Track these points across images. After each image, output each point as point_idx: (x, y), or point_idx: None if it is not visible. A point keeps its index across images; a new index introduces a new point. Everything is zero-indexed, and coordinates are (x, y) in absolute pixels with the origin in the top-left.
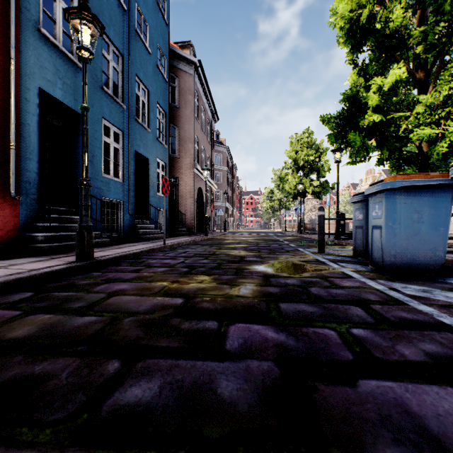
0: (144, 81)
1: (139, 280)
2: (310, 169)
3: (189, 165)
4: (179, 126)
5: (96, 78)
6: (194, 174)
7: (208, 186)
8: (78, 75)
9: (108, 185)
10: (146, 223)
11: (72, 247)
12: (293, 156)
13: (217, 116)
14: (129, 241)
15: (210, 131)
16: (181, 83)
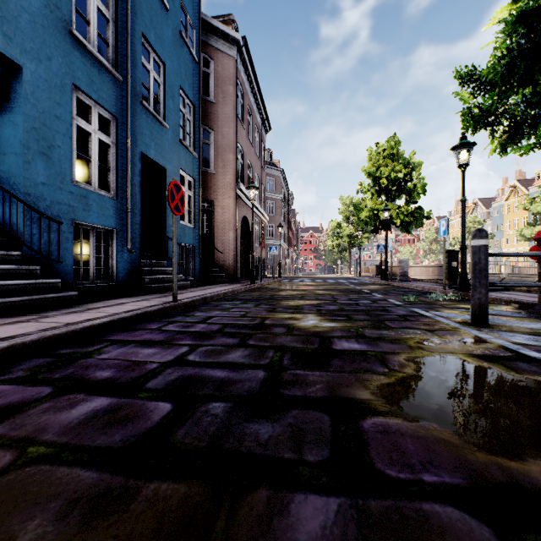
0: (156, 49)
1: None
2: (397, 191)
3: (229, 185)
4: (215, 129)
5: (58, 12)
6: (236, 197)
7: (257, 216)
8: None
9: (86, 201)
10: (160, 265)
11: None
12: (373, 174)
13: (269, 124)
14: (127, 294)
15: (259, 143)
16: (218, 68)
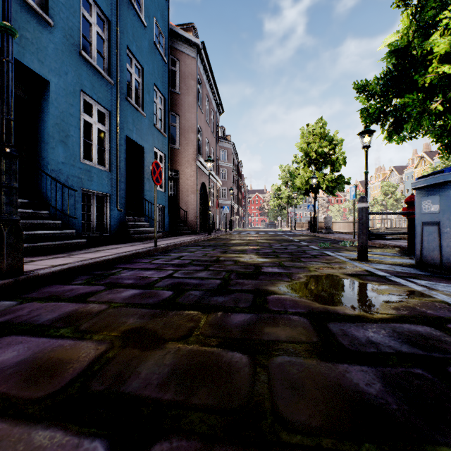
0: (137, 57)
1: (64, 328)
2: (323, 162)
3: (191, 158)
4: (180, 114)
5: (72, 39)
6: (196, 167)
7: (212, 182)
8: (44, 30)
9: (89, 174)
10: (140, 220)
11: (26, 251)
12: (304, 149)
13: (222, 107)
14: (117, 242)
15: (215, 123)
16: (182, 66)
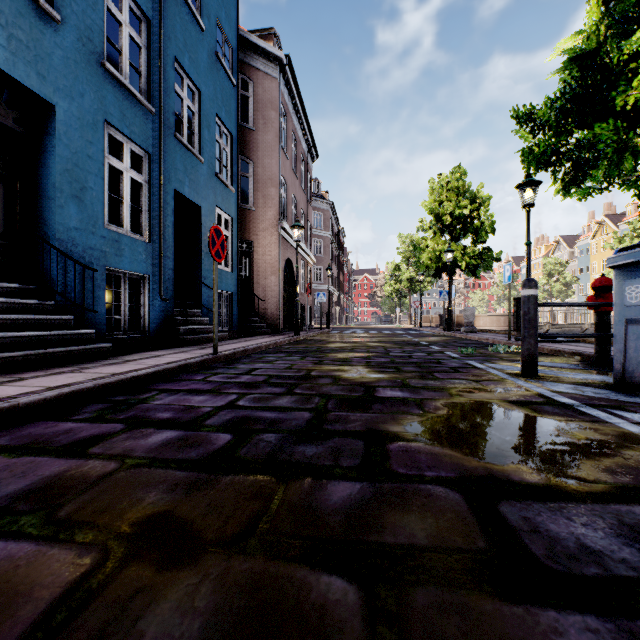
0: (191, 74)
1: (29, 513)
2: (462, 229)
3: (271, 223)
4: (255, 159)
5: (91, 45)
6: (279, 237)
7: (302, 258)
8: (47, 29)
9: (118, 246)
10: (195, 314)
11: (14, 362)
12: (435, 210)
13: (316, 151)
14: (160, 346)
15: (305, 173)
16: (258, 90)
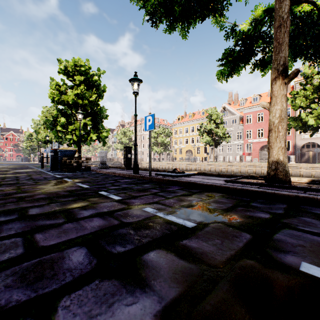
0: None
1: None
2: None
3: None
4: None
5: None
6: None
7: None
8: None
9: None
10: None
11: None
12: (44, 119)
13: None
14: None
15: None
16: None
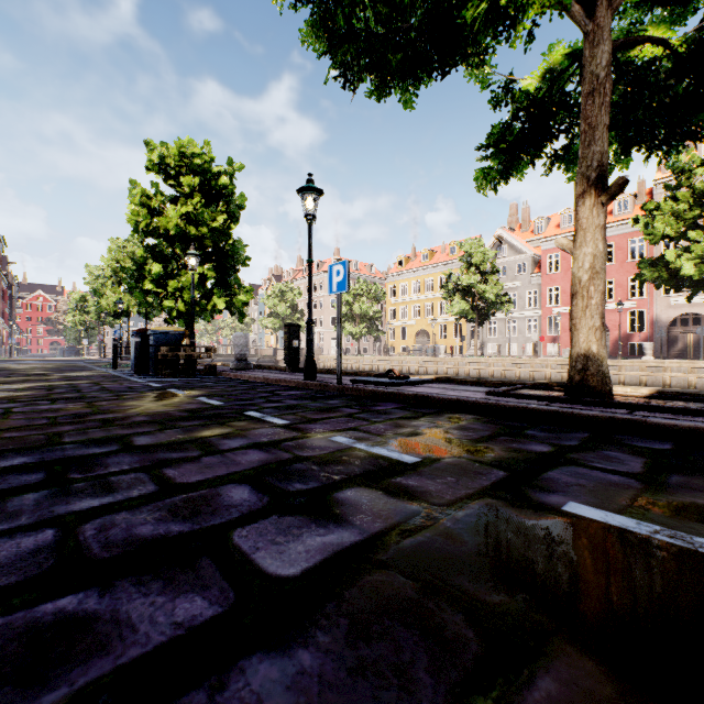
0: None
1: None
2: None
3: None
4: None
5: None
6: None
7: None
8: None
9: None
10: None
11: None
12: (113, 266)
13: None
14: None
15: None
16: None
